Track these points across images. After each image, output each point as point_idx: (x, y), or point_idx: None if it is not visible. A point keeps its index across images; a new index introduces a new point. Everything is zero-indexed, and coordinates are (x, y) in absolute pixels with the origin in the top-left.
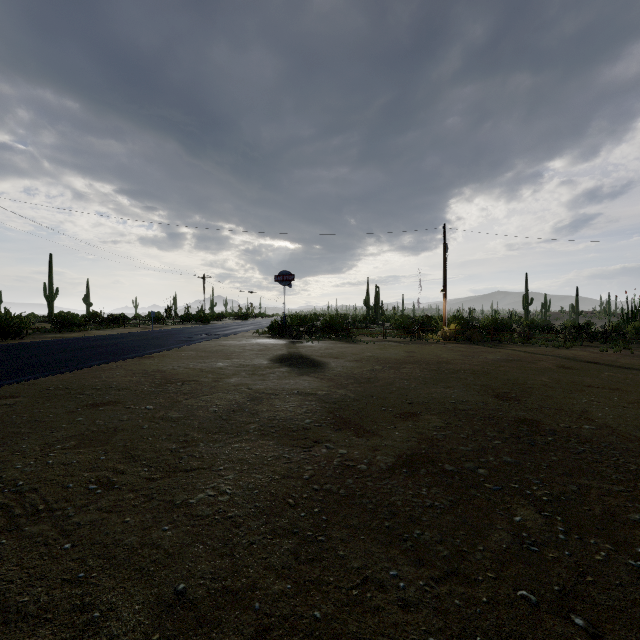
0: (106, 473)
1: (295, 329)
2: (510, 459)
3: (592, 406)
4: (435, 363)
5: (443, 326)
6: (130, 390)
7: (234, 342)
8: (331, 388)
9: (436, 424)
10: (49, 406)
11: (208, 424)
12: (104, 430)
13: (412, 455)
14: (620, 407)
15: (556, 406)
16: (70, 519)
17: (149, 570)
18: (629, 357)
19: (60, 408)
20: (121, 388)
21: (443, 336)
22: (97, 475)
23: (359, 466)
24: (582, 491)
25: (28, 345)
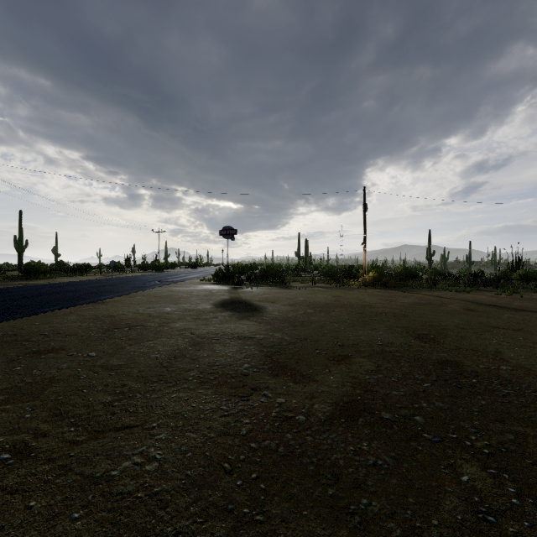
0: (25, 436)
1: (237, 276)
2: (442, 404)
3: (503, 346)
4: (359, 307)
5: (363, 274)
6: (77, 336)
7: (183, 288)
8: (268, 332)
9: (367, 367)
10: None
11: (148, 372)
12: (39, 381)
13: (348, 402)
14: (528, 347)
15: (471, 347)
16: None
17: None
18: (520, 300)
19: (1, 356)
20: (68, 334)
21: (363, 282)
22: (14, 440)
23: (297, 417)
24: (519, 440)
25: None
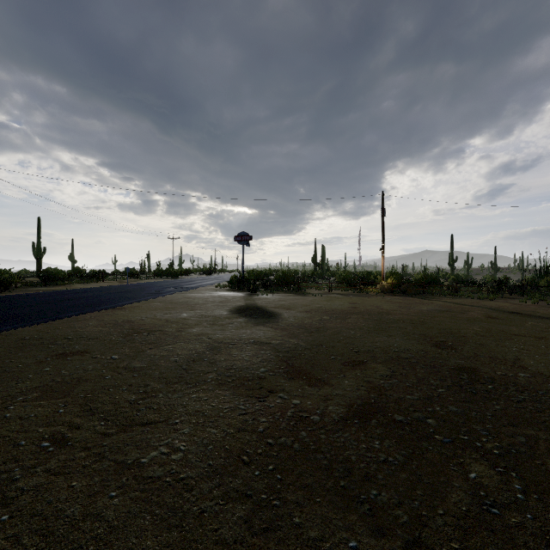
0: (61, 428)
1: (252, 283)
2: (456, 408)
3: (523, 354)
4: (376, 313)
5: (381, 280)
6: (99, 340)
7: (198, 294)
8: (284, 337)
9: (382, 372)
10: (21, 356)
11: (168, 374)
12: (68, 381)
13: (362, 405)
14: (549, 355)
15: (490, 354)
16: (14, 483)
17: (88, 549)
18: (546, 308)
19: (31, 358)
20: (91, 338)
21: (381, 289)
22: (52, 431)
23: (312, 417)
24: (530, 443)
25: (14, 297)
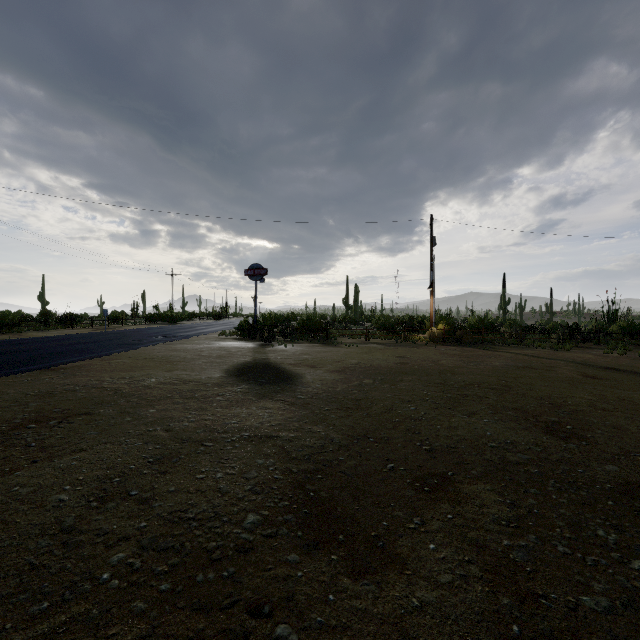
0: None
1: (266, 330)
2: None
3: None
4: (437, 373)
5: (431, 326)
6: None
7: (192, 346)
8: (303, 423)
9: (496, 511)
10: None
11: (6, 559)
12: None
13: None
14: None
15: None
16: None
17: None
18: None
19: None
20: None
21: (431, 337)
22: None
23: None
24: None
25: None
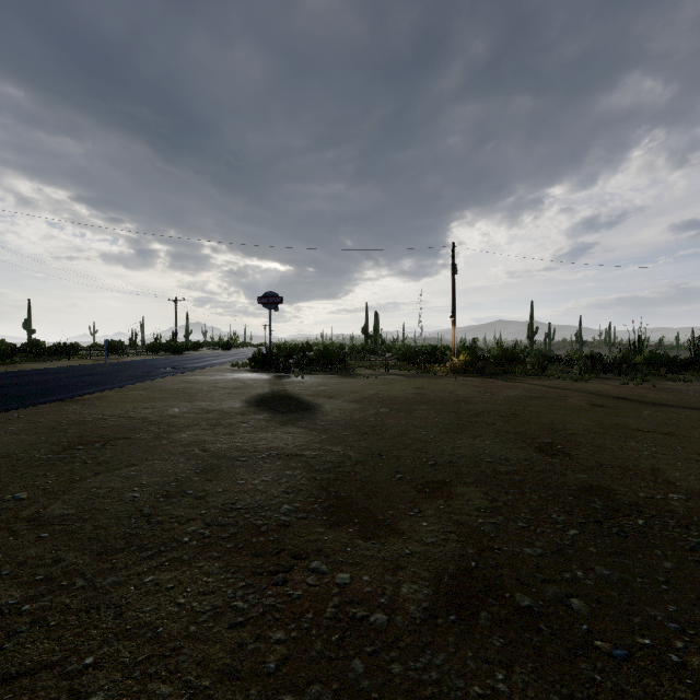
0: None
1: (282, 361)
2: (607, 571)
3: (661, 461)
4: (452, 402)
5: (452, 357)
6: (9, 459)
7: (205, 377)
8: (324, 444)
9: (478, 503)
10: None
11: (110, 529)
12: None
13: (458, 575)
14: (693, 461)
15: (617, 462)
16: None
17: None
18: (654, 391)
19: None
20: None
21: (452, 368)
22: None
23: (373, 617)
24: None
25: None
